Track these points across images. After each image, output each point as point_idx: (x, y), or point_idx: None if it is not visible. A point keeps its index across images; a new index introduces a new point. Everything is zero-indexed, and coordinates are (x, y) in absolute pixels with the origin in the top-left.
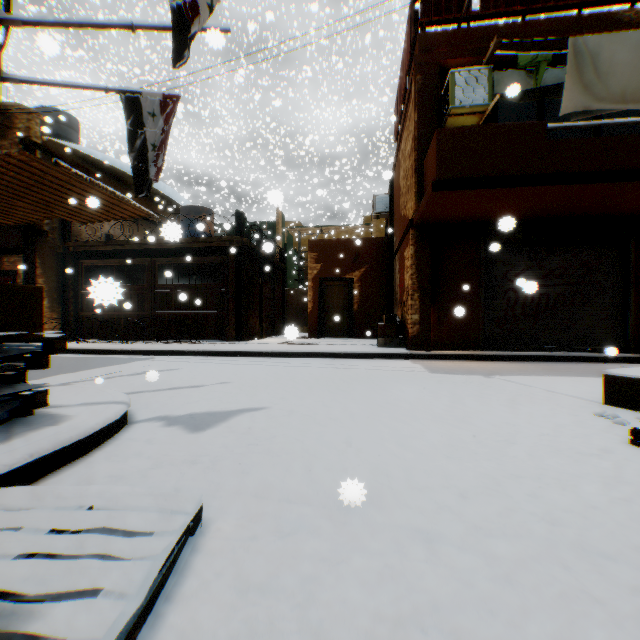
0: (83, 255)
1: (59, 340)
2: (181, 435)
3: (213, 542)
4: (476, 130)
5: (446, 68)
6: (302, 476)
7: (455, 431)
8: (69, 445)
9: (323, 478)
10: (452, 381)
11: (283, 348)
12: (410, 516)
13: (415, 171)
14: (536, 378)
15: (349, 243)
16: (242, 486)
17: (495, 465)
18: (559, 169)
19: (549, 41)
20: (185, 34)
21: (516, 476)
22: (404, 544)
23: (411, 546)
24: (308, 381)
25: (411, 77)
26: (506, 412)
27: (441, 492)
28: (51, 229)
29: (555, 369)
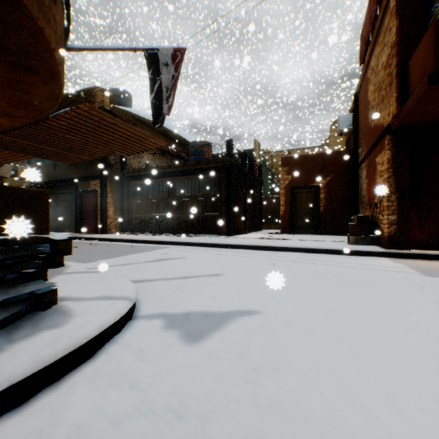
0: (131, 178)
1: (63, 242)
2: (173, 346)
3: None
4: None
5: None
6: None
7: None
8: (53, 361)
9: None
10: None
11: (263, 242)
12: None
13: (395, 76)
14: None
15: (316, 157)
16: None
17: None
18: None
19: None
20: None
21: None
22: None
23: None
24: (293, 278)
25: None
26: None
27: None
28: (114, 163)
29: None
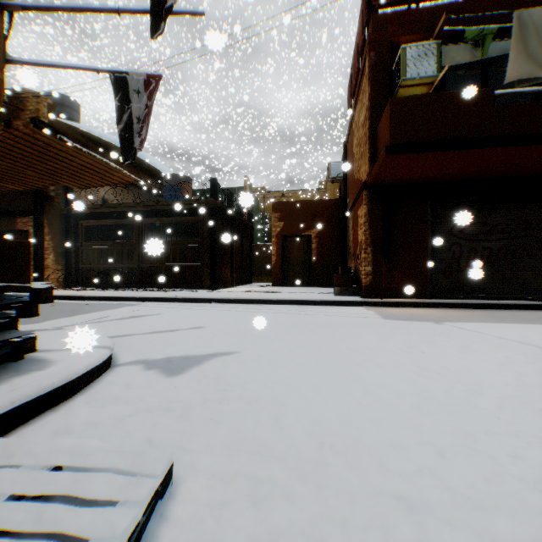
0: (82, 216)
1: (46, 290)
2: (158, 379)
3: (182, 508)
4: (427, 98)
5: (397, 45)
6: (273, 427)
7: (418, 379)
8: (51, 391)
9: (294, 429)
10: (406, 327)
11: (251, 296)
12: (389, 480)
13: (369, 138)
14: (484, 325)
15: (308, 204)
16: (214, 437)
17: (467, 418)
18: (505, 132)
19: (495, 15)
20: (162, 8)
21: (491, 432)
22: (387, 517)
23: (395, 520)
24: (274, 326)
25: (365, 54)
26: (464, 359)
27: (417, 450)
28: (56, 195)
29: (499, 316)
